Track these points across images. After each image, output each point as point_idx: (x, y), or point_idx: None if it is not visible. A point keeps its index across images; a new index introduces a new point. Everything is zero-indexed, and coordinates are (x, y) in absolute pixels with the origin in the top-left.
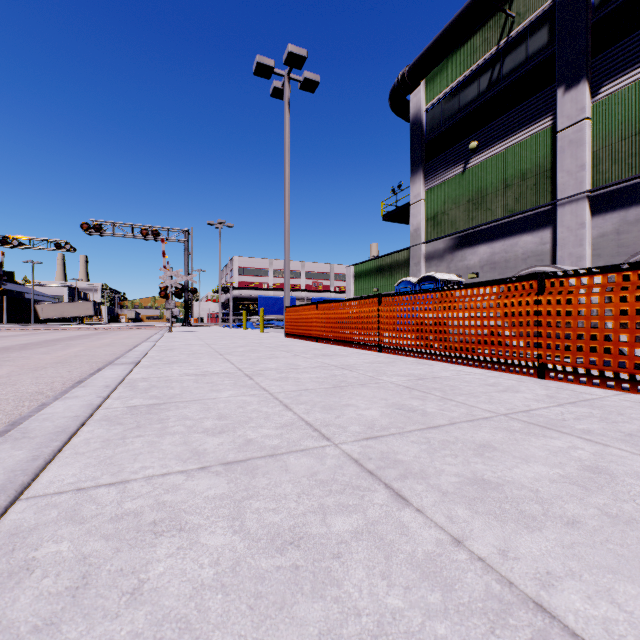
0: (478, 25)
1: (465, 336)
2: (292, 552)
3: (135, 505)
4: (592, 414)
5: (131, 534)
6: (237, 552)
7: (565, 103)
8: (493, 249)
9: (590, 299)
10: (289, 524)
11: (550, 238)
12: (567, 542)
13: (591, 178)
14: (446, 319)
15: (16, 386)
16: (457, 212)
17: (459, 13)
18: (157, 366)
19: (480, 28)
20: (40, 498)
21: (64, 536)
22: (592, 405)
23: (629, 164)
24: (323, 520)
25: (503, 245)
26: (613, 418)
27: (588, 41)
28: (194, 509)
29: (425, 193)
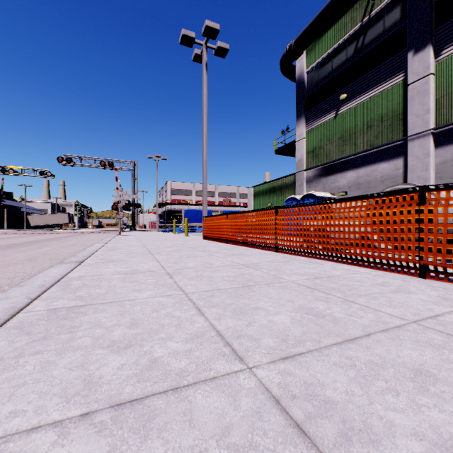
0: (347, 7)
1: (350, 240)
2: None
3: None
4: None
5: None
6: None
7: (414, 63)
8: (358, 174)
9: None
10: None
11: (402, 165)
12: None
13: (434, 119)
14: (333, 226)
15: None
16: (330, 147)
17: None
18: (97, 264)
19: (348, 10)
20: None
21: None
22: None
23: None
24: None
25: (366, 171)
26: None
27: (432, 15)
28: None
29: (306, 133)
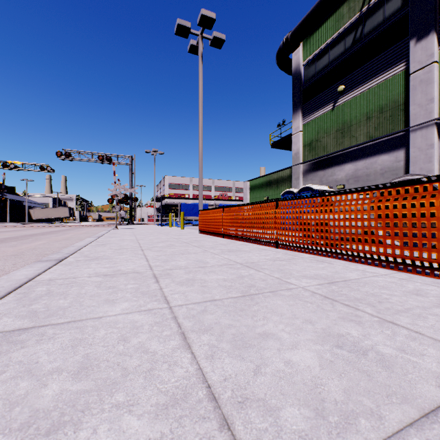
0: None
1: (364, 236)
2: None
3: None
4: None
5: None
6: None
7: (416, 51)
8: (356, 166)
9: None
10: None
11: (403, 157)
12: None
13: (438, 109)
14: (343, 220)
15: None
16: (328, 139)
17: None
18: (77, 263)
19: None
20: None
21: None
22: None
23: None
24: None
25: (365, 163)
26: None
27: (436, 1)
28: None
29: (303, 126)
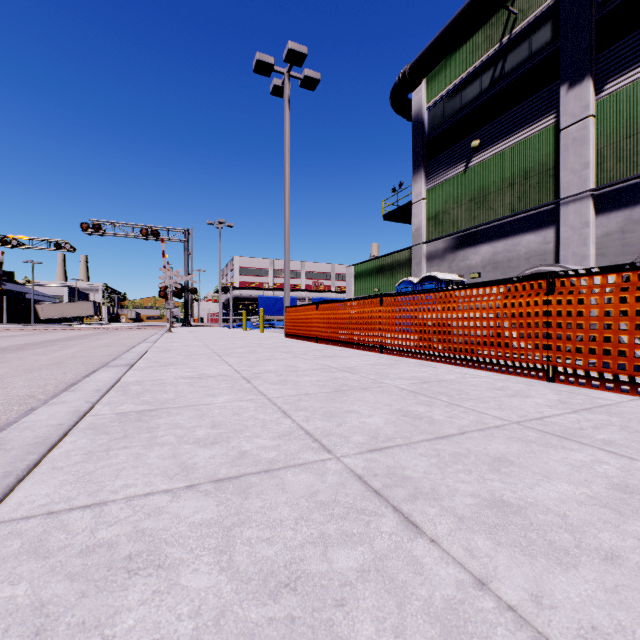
0: (480, 22)
1: (470, 337)
2: (287, 598)
3: (110, 534)
4: (611, 422)
5: (101, 572)
6: (222, 598)
7: (569, 100)
8: (495, 249)
9: (603, 299)
10: (285, 559)
11: (553, 237)
12: (610, 584)
13: (595, 176)
14: (450, 320)
15: (7, 389)
16: (459, 211)
17: (461, 10)
18: (152, 368)
19: (482, 25)
20: (4, 524)
21: (23, 575)
22: (609, 412)
23: (634, 162)
24: (324, 554)
25: (505, 244)
26: (634, 427)
27: (592, 37)
28: (177, 539)
29: (426, 192)
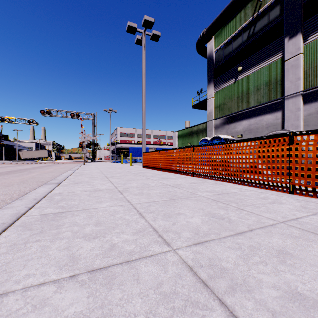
0: (242, 6)
1: (243, 168)
2: None
3: None
4: None
5: None
6: None
7: (289, 45)
8: (250, 122)
9: None
10: None
11: (281, 116)
12: None
13: (303, 84)
14: (231, 159)
15: None
16: (231, 103)
17: (232, 0)
18: (70, 185)
19: (243, 8)
20: None
21: None
22: None
23: None
24: None
25: (255, 120)
26: None
27: (301, 12)
28: None
29: (214, 94)
